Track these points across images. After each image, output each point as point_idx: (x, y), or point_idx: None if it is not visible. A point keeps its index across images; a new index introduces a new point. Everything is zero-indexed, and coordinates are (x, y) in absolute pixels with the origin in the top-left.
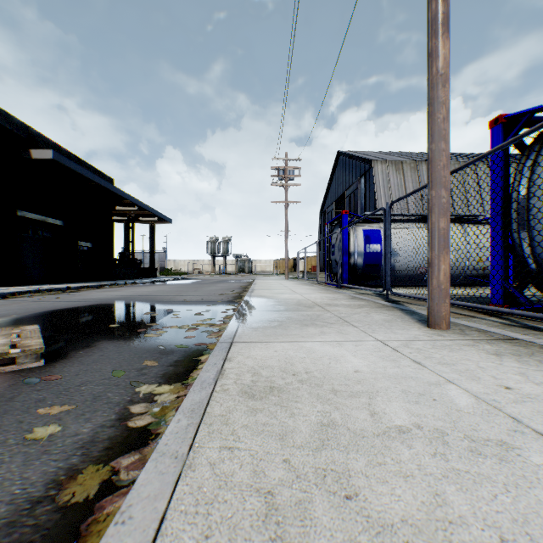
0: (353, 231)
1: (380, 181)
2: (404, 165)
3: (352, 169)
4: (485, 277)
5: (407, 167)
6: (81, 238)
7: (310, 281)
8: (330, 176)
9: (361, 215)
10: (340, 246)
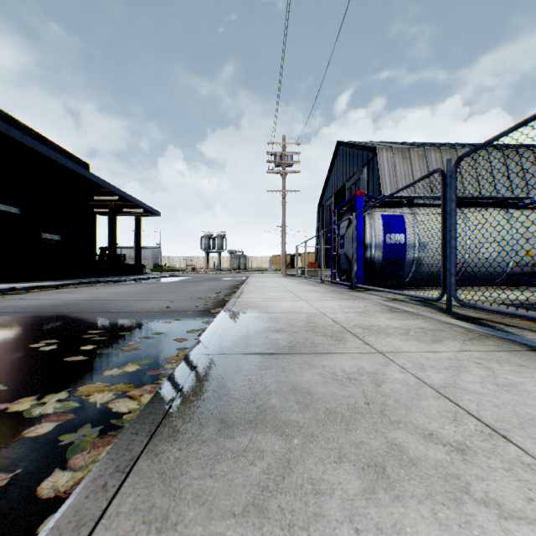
0: (369, 217)
1: (385, 170)
2: (411, 153)
3: (353, 159)
4: (533, 275)
5: (415, 155)
6: (45, 230)
7: (311, 279)
8: (329, 169)
9: (379, 198)
10: (355, 235)
